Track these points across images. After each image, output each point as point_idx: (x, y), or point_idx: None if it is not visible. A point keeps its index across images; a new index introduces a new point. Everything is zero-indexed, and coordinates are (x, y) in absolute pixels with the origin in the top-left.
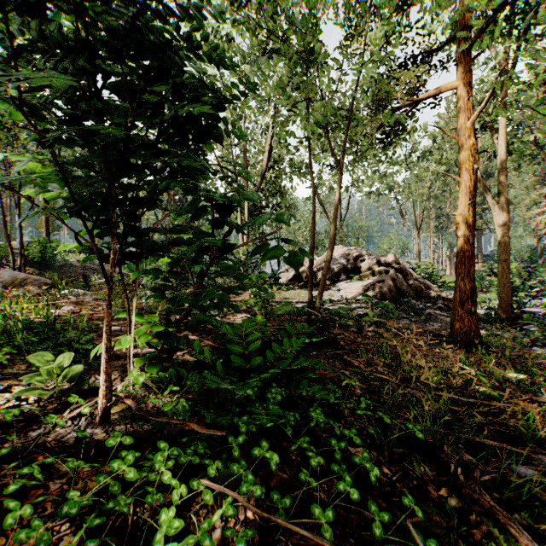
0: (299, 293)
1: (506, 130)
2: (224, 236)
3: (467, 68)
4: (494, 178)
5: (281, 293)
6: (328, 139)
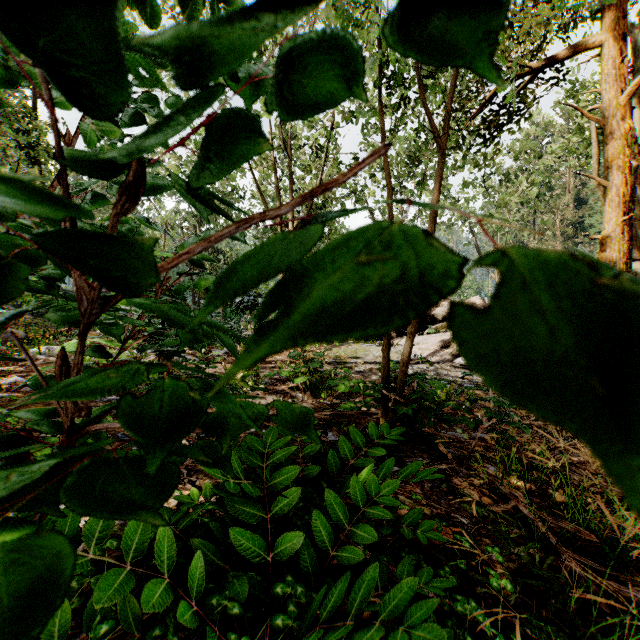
0: (357, 349)
1: (639, 129)
2: (124, 214)
3: (619, 14)
4: (589, 206)
5: (333, 350)
6: (422, 93)
